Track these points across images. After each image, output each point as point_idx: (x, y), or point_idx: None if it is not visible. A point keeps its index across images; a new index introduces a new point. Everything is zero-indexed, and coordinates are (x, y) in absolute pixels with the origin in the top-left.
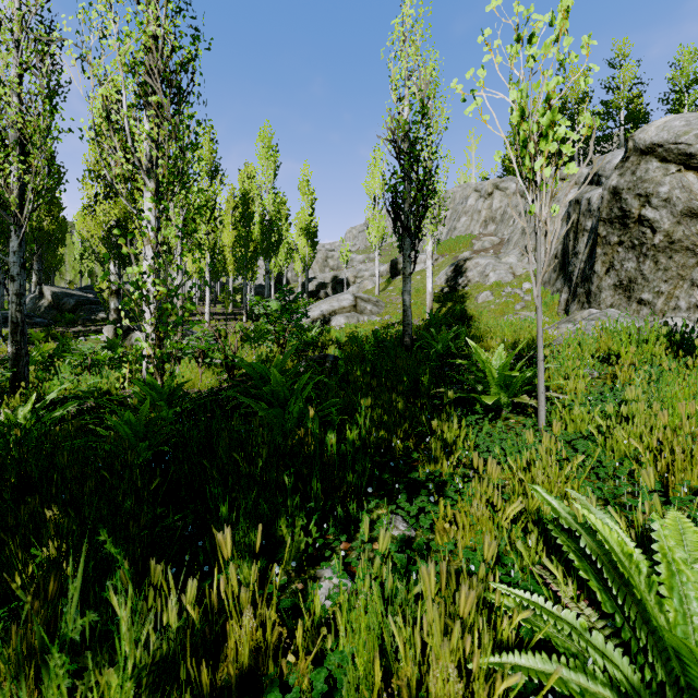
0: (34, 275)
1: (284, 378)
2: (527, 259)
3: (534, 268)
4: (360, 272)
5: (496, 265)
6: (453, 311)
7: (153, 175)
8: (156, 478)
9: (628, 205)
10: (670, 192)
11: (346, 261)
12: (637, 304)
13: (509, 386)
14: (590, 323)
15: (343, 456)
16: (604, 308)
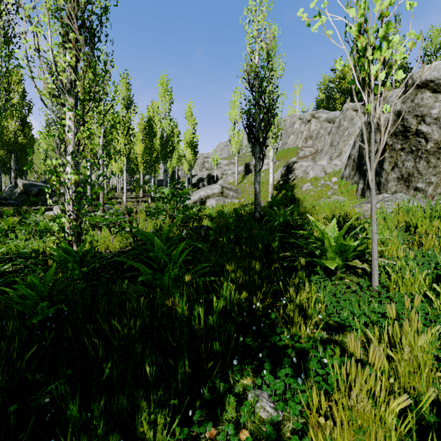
0: (12, 172)
1: (169, 244)
2: (334, 162)
3: (339, 168)
4: (225, 171)
5: (314, 166)
6: (286, 196)
7: (72, 93)
8: (45, 338)
9: (409, 123)
10: (439, 113)
11: (216, 163)
12: (414, 191)
13: (343, 252)
14: (386, 203)
15: (209, 327)
16: (390, 193)
